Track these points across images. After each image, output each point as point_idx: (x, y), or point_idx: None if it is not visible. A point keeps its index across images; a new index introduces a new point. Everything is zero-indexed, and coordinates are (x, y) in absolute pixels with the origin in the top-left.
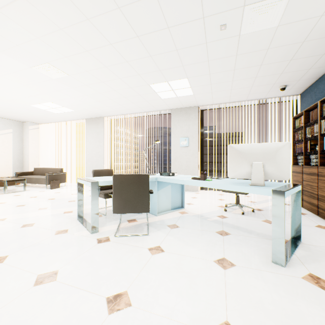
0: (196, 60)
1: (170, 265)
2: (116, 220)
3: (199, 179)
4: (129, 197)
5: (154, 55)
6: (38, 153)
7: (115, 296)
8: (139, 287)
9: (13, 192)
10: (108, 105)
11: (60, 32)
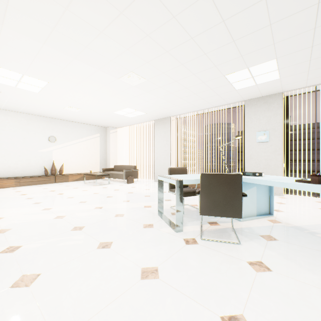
0: (295, 32)
1: (290, 294)
2: (195, 220)
3: (309, 182)
4: (218, 199)
5: (238, 38)
6: (116, 152)
7: (229, 318)
8: (257, 314)
9: (102, 184)
10: (177, 105)
11: (146, 39)
